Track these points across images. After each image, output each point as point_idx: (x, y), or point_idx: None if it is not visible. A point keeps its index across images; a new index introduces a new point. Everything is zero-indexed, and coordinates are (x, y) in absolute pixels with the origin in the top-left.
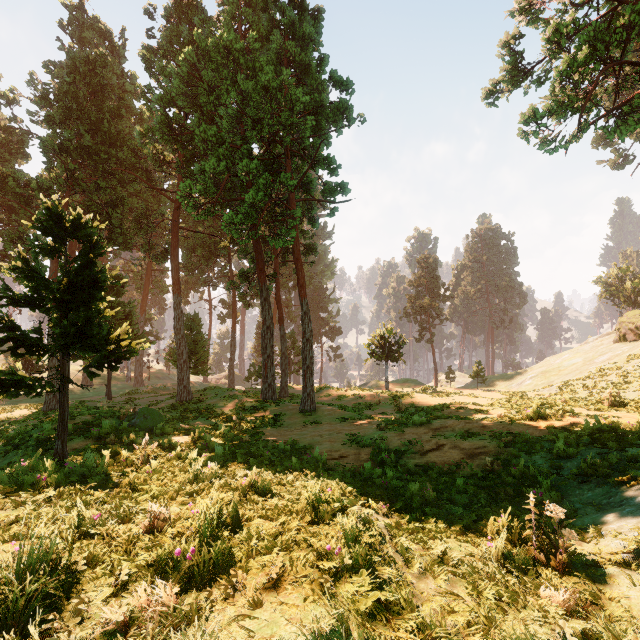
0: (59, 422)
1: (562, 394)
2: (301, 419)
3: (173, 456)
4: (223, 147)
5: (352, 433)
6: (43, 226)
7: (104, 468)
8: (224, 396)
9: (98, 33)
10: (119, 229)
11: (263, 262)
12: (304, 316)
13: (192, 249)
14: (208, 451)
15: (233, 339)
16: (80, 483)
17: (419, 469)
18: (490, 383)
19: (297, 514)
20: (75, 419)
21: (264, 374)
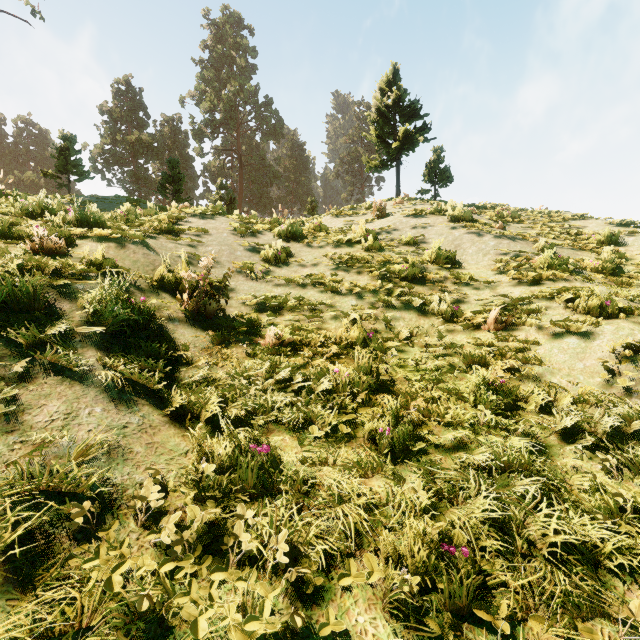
0: None
1: None
2: None
3: None
4: None
5: None
6: None
7: None
8: None
9: None
10: None
11: None
12: None
13: None
14: None
15: None
16: None
17: None
18: None
19: None
20: None
21: None
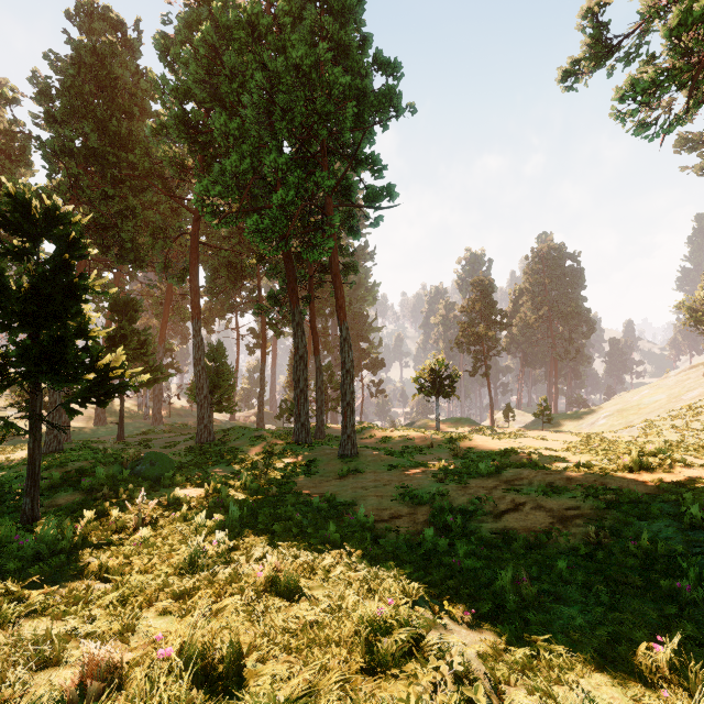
0: (28, 474)
1: (646, 436)
2: (340, 466)
3: (177, 518)
4: (247, 142)
5: (403, 485)
6: (6, 219)
7: (76, 540)
8: (250, 437)
9: (110, 24)
10: (130, 244)
11: (295, 280)
12: (343, 343)
13: (216, 270)
14: (223, 510)
15: (262, 372)
16: (30, 567)
17: (496, 538)
18: (556, 423)
19: (339, 643)
20: (68, 466)
21: (296, 412)
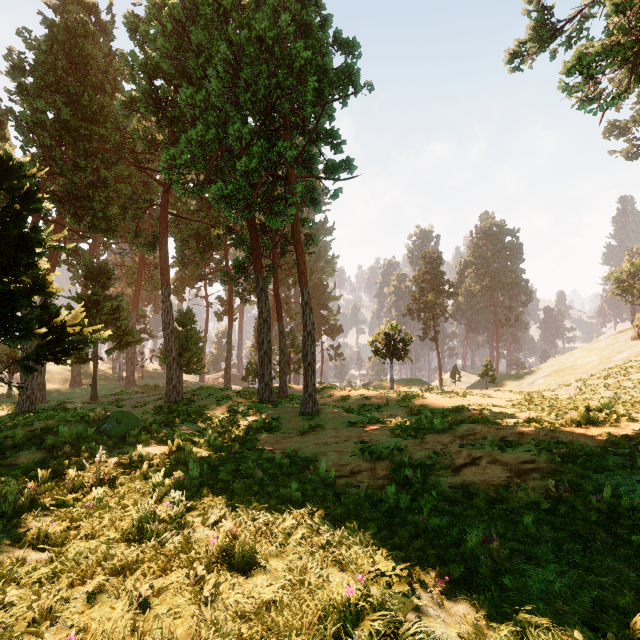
0: None
1: (582, 394)
2: (302, 423)
3: (136, 476)
4: (213, 114)
5: (362, 441)
6: None
7: (21, 502)
8: (217, 397)
9: (84, 8)
10: (101, 213)
11: (259, 248)
12: (305, 306)
13: (186, 241)
14: (184, 468)
15: (229, 336)
16: None
17: (456, 492)
18: (498, 383)
19: (300, 631)
20: (33, 425)
21: (260, 372)
